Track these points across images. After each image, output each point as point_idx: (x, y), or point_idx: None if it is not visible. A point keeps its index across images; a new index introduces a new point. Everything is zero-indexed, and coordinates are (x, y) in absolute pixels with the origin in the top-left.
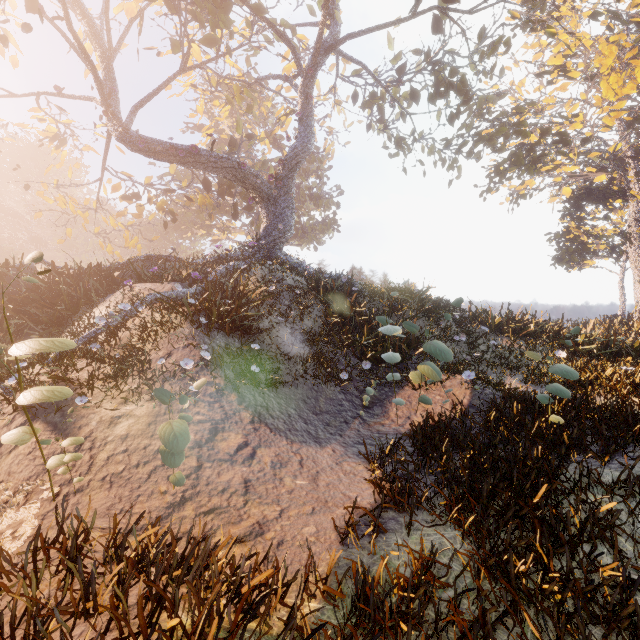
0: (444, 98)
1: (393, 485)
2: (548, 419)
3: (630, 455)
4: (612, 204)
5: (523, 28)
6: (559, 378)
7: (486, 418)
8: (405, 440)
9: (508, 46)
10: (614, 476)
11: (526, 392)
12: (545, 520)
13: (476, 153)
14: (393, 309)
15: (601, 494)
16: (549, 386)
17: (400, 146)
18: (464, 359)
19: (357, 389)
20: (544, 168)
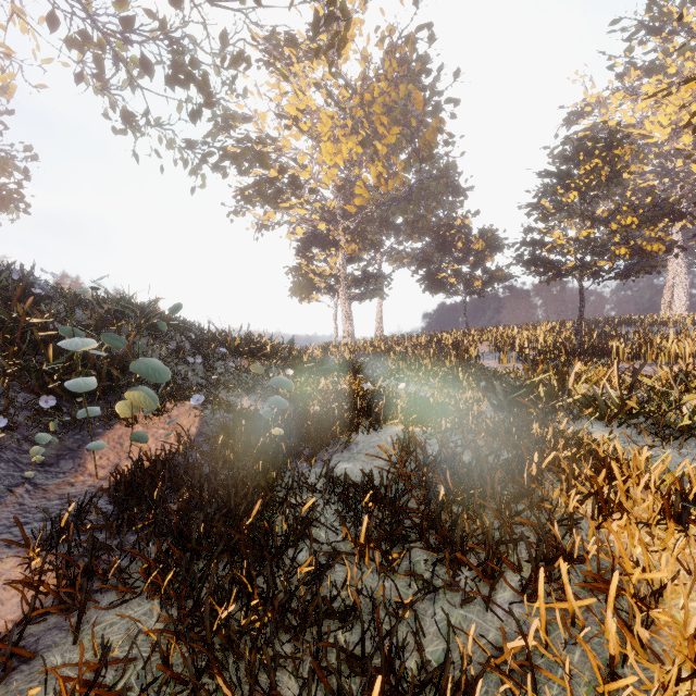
0: (184, 87)
1: (60, 573)
2: (272, 433)
3: (331, 451)
4: (330, 251)
5: (266, 65)
6: (287, 394)
7: (214, 445)
8: (101, 497)
9: (249, 64)
10: (319, 473)
11: (255, 410)
12: (257, 540)
13: (222, 167)
14: (104, 323)
15: (308, 493)
16: (271, 399)
17: (129, 123)
18: (199, 383)
19: (28, 440)
20: (283, 204)
